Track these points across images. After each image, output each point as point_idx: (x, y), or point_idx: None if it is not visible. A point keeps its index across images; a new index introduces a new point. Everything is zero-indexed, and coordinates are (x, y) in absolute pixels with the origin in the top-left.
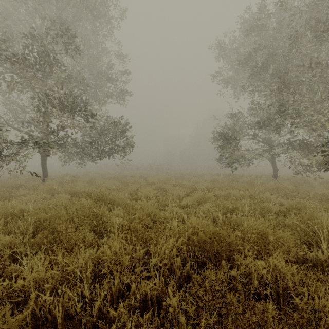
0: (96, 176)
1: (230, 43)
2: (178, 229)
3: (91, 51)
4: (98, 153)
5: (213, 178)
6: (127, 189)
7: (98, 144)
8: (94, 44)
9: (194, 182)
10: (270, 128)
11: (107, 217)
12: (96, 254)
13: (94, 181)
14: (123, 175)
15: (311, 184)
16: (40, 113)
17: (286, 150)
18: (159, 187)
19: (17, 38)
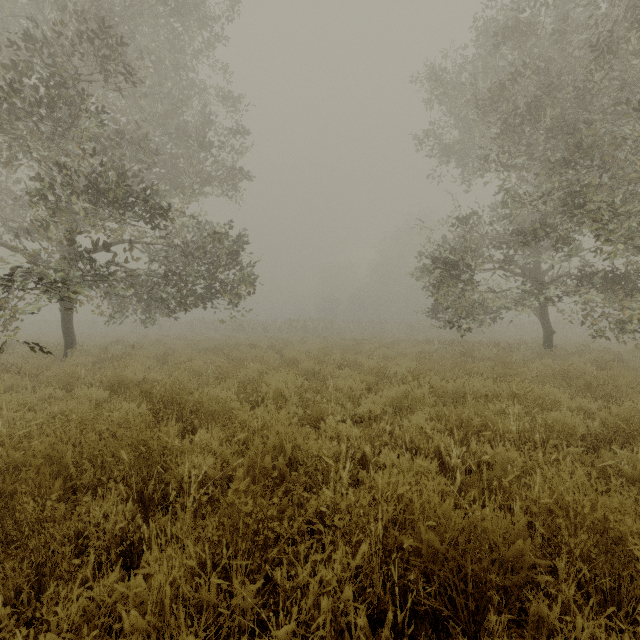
0: (180, 345)
1: (454, 72)
2: (357, 509)
3: (166, 85)
4: (180, 297)
5: (419, 349)
6: (236, 376)
7: (180, 279)
8: (174, 72)
9: (380, 359)
10: (538, 245)
11: (172, 459)
12: (112, 598)
13: (171, 356)
14: (235, 342)
15: (628, 363)
16: (49, 211)
17: (575, 292)
18: (307, 371)
19: (7, 54)
